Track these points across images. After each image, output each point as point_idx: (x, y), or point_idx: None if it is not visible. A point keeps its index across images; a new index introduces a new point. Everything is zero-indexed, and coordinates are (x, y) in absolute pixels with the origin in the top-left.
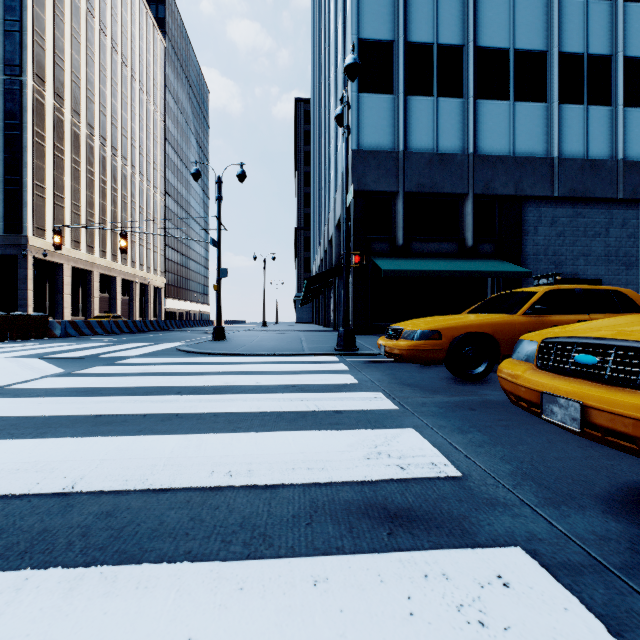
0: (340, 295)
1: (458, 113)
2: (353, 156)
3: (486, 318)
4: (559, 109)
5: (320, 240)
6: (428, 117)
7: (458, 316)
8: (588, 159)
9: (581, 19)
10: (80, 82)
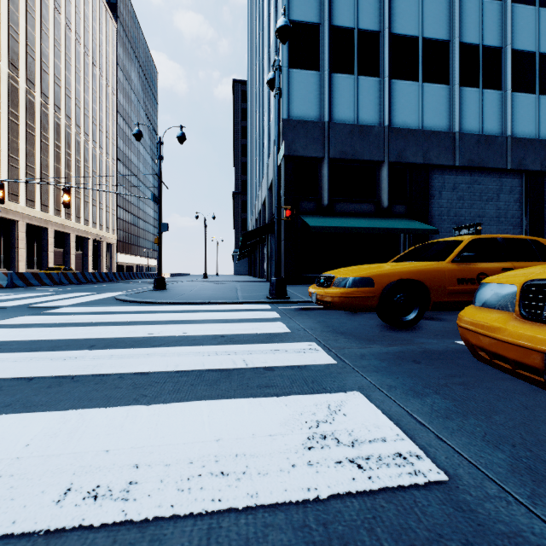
0: (272, 250)
1: (375, 90)
2: (284, 124)
3: (416, 265)
4: (459, 91)
5: (255, 202)
6: (350, 93)
7: (388, 264)
8: (483, 134)
9: (477, 15)
10: (35, 54)
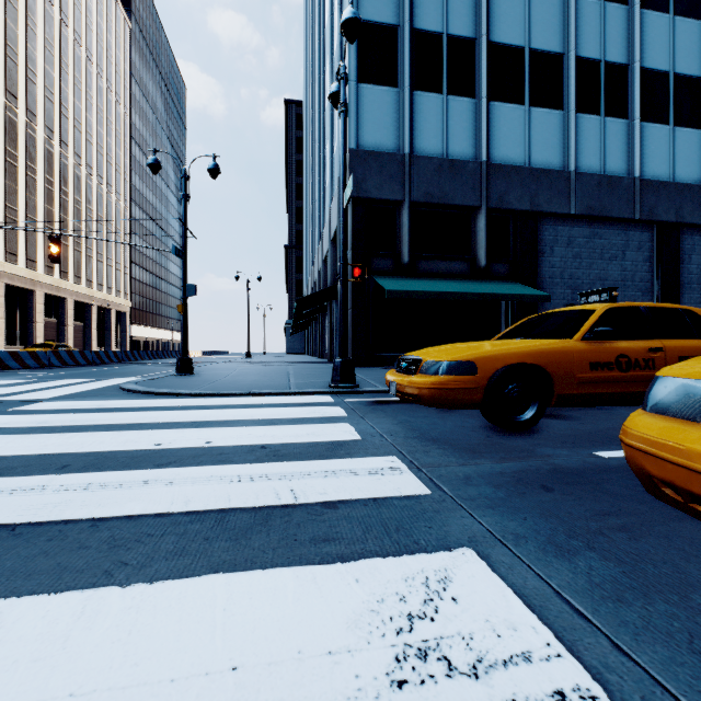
0: (336, 321)
1: (470, 115)
2: (351, 156)
3: (535, 344)
4: (576, 119)
5: (314, 259)
6: (437, 117)
7: (494, 342)
8: (605, 175)
9: (598, 22)
10: (17, 58)
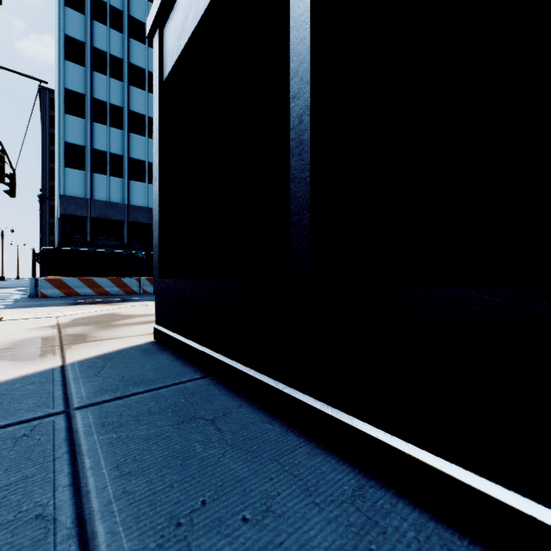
0: None
1: (121, 185)
2: (61, 197)
3: None
4: None
5: None
6: (105, 184)
7: None
8: None
9: None
10: None
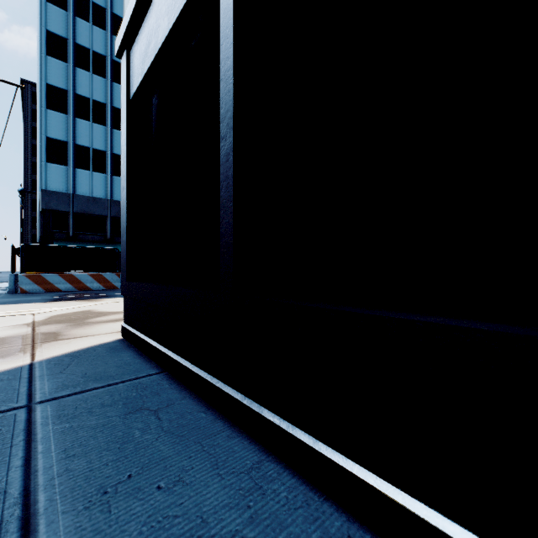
0: None
1: (103, 180)
2: (43, 192)
3: None
4: None
5: None
6: (87, 180)
7: None
8: None
9: None
10: None
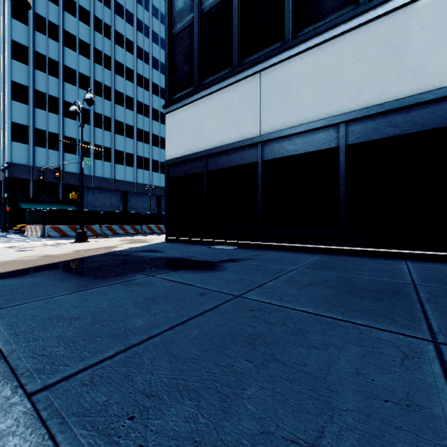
0: (2, 212)
1: (57, 156)
2: (9, 164)
3: None
4: (94, 161)
5: None
6: (44, 155)
7: None
8: (104, 177)
9: (102, 135)
10: None
